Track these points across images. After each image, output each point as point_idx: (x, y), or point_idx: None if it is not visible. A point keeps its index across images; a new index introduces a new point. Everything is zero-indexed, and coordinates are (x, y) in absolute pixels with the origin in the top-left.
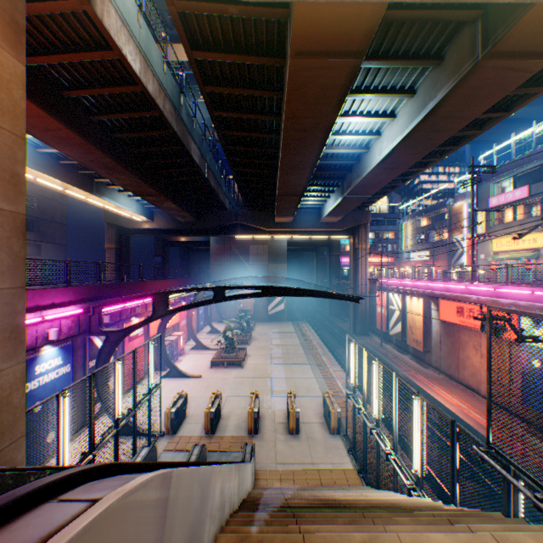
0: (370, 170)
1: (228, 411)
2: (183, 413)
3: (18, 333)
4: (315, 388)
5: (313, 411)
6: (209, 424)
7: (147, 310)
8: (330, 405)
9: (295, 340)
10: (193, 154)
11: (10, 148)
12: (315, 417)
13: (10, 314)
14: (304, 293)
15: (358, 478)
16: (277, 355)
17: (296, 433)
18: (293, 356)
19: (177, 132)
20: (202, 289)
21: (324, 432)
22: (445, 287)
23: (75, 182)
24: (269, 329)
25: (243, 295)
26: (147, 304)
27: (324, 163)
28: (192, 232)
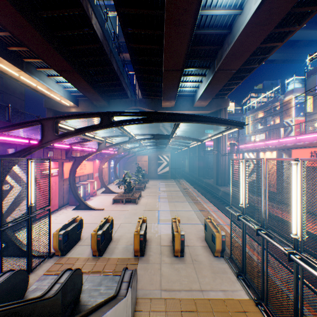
0: (244, 26)
1: (119, 235)
2: (76, 236)
3: None
4: (194, 217)
5: (195, 235)
6: (96, 246)
7: (61, 157)
8: (214, 229)
9: (176, 188)
10: (94, 26)
11: None
12: (197, 240)
13: None
14: (188, 119)
15: (259, 312)
16: (164, 196)
17: (181, 255)
18: (175, 197)
19: None
20: (89, 115)
21: (208, 255)
22: (297, 139)
23: (4, 56)
24: (158, 183)
25: (129, 121)
26: (61, 153)
27: (202, 32)
28: None
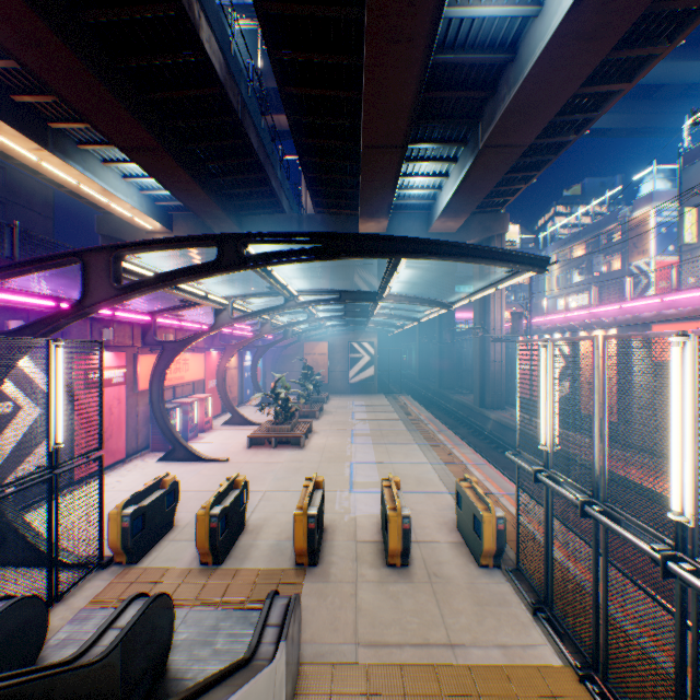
0: (545, 42)
1: (262, 519)
2: (164, 520)
3: None
4: (432, 478)
5: (434, 518)
6: (208, 543)
7: (133, 343)
8: (478, 504)
9: (391, 414)
10: (207, 45)
11: None
12: (439, 530)
13: None
14: (420, 251)
15: (588, 697)
16: (363, 431)
17: (403, 564)
18: (390, 434)
19: None
20: (192, 242)
21: (465, 563)
22: (663, 303)
23: (4, 114)
24: (350, 402)
25: (283, 255)
26: (133, 332)
27: (449, 59)
28: None
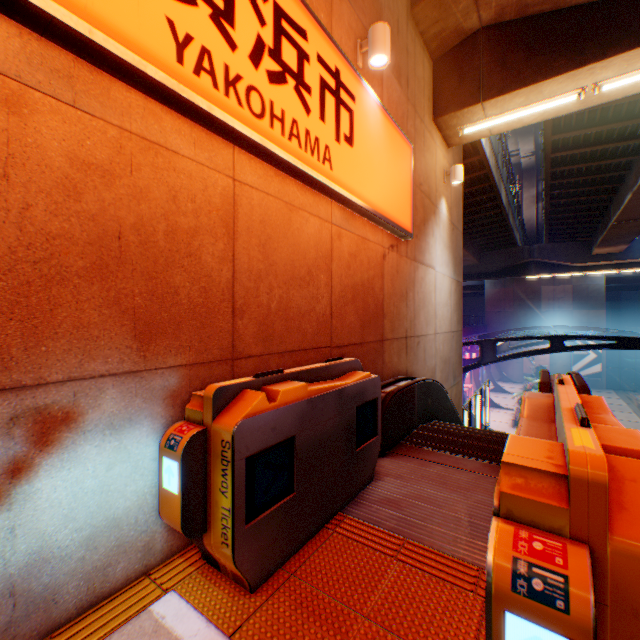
0: None
1: None
2: None
3: (460, 360)
4: None
5: None
6: None
7: None
8: None
9: (629, 415)
10: (501, 197)
11: (459, 242)
12: None
13: (459, 347)
14: None
15: None
16: None
17: None
18: None
19: (495, 182)
20: (534, 338)
21: None
22: None
23: None
24: None
25: (588, 346)
26: None
27: None
28: (469, 276)
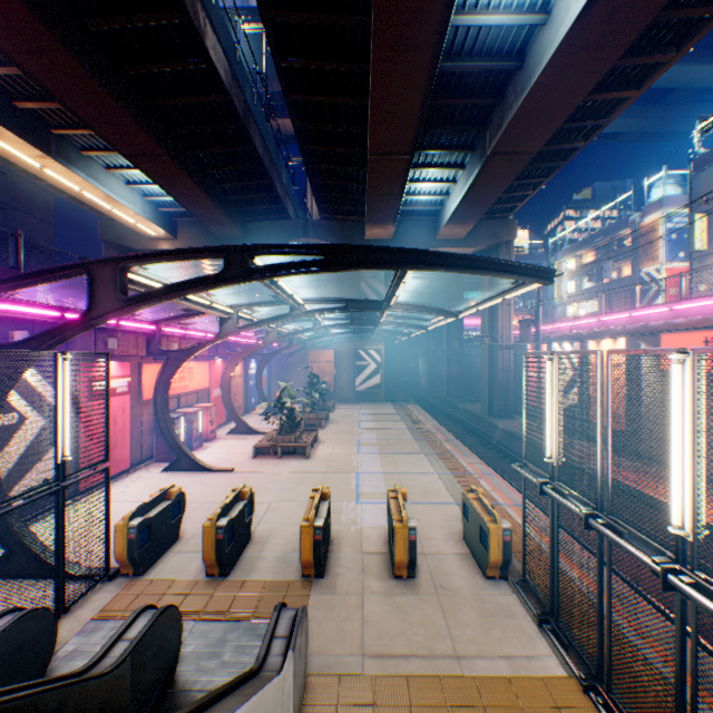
0: (553, 51)
1: (268, 530)
2: (170, 531)
3: None
4: (439, 489)
5: (441, 530)
6: (215, 555)
7: (137, 352)
8: (485, 516)
9: (398, 423)
10: (212, 53)
11: None
12: (446, 541)
13: None
14: (427, 262)
15: (591, 708)
16: (369, 441)
17: (409, 576)
18: (396, 443)
19: None
20: (198, 253)
21: (472, 574)
22: (672, 311)
23: (8, 121)
24: (357, 410)
25: (289, 267)
26: (137, 341)
27: (456, 67)
28: None
